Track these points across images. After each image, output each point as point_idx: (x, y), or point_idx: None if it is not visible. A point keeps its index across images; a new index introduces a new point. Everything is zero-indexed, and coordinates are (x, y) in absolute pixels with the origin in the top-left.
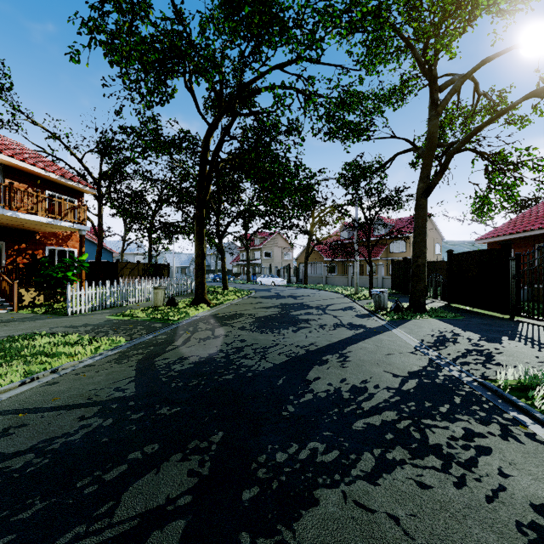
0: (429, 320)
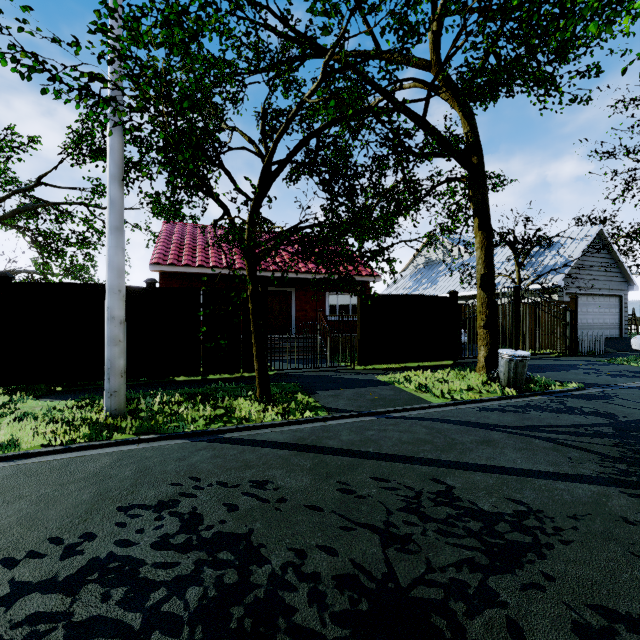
0: (543, 375)
